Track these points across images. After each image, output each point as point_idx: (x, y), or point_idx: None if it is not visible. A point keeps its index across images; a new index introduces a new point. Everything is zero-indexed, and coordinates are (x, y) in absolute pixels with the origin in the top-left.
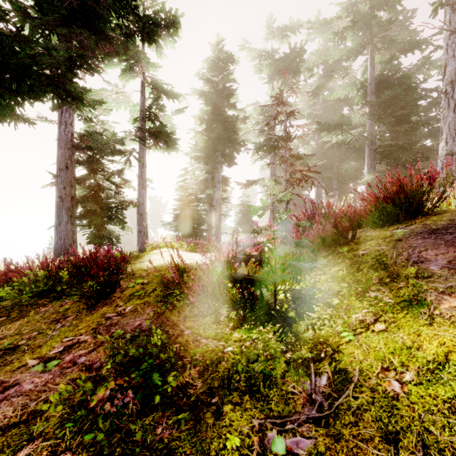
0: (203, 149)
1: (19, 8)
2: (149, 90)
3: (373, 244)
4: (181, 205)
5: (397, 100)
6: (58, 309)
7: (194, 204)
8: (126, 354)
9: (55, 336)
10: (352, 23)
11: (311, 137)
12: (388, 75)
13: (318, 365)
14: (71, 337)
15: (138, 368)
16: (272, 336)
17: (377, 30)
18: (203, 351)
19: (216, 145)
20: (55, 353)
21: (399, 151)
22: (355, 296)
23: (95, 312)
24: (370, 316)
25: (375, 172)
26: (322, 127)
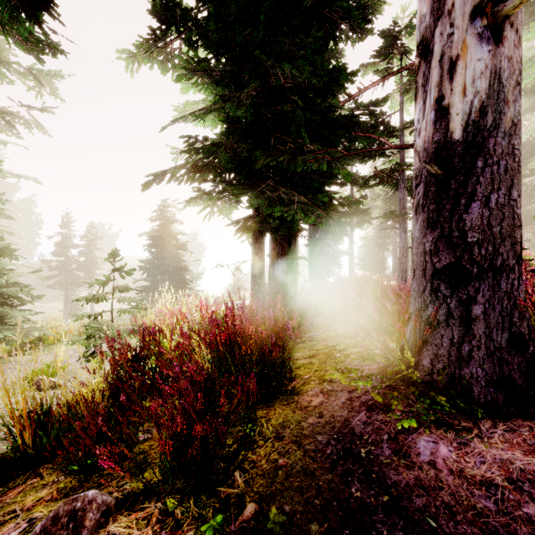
0: (383, 210)
1: None
2: None
3: None
4: (364, 251)
5: None
6: None
7: (375, 250)
8: None
9: None
10: None
11: None
12: None
13: None
14: None
15: None
16: None
17: None
18: None
19: (394, 207)
20: None
21: None
22: None
23: None
24: None
25: None
26: None
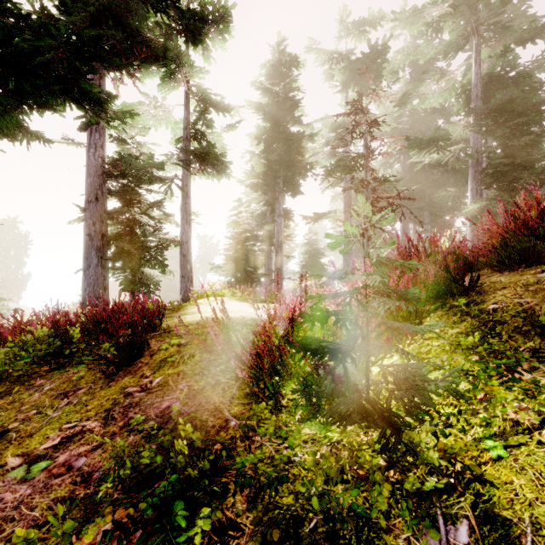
0: (260, 175)
1: (41, 10)
2: (194, 103)
3: (509, 295)
4: (234, 244)
5: (512, 105)
6: (71, 377)
7: (250, 242)
8: (136, 465)
9: (54, 420)
10: (450, 10)
11: (395, 158)
12: (499, 74)
13: (446, 499)
14: (74, 422)
15: (152, 492)
16: (363, 437)
17: (486, 15)
18: (256, 458)
19: (277, 170)
20: (46, 449)
21: (515, 171)
22: (497, 379)
23: (113, 384)
24: (536, 419)
25: (483, 199)
26: (411, 143)
